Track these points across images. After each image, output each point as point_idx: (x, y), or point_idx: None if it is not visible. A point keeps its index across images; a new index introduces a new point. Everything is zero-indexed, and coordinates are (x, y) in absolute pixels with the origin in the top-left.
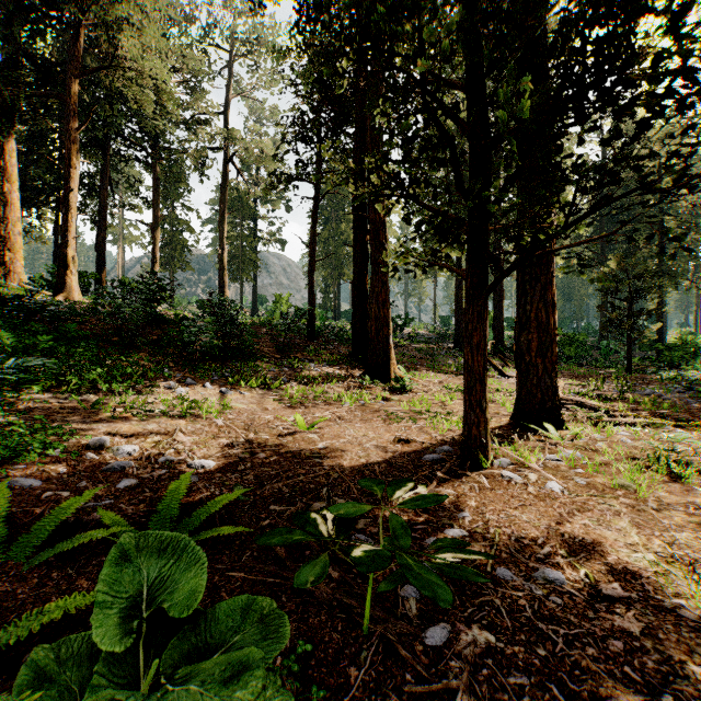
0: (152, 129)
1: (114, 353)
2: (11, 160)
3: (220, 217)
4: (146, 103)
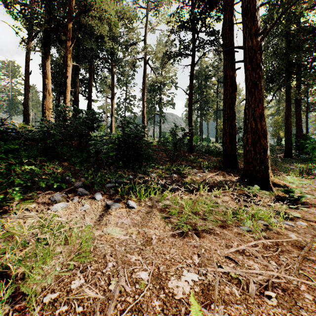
0: (110, 49)
1: (28, 163)
2: (48, 69)
3: (142, 92)
4: (102, 29)
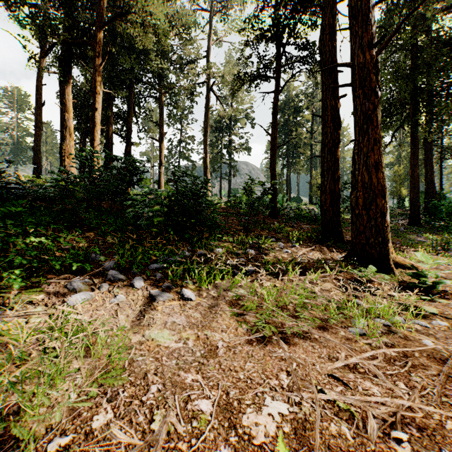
0: (157, 70)
1: (35, 233)
2: (68, 99)
3: (204, 131)
4: (147, 41)
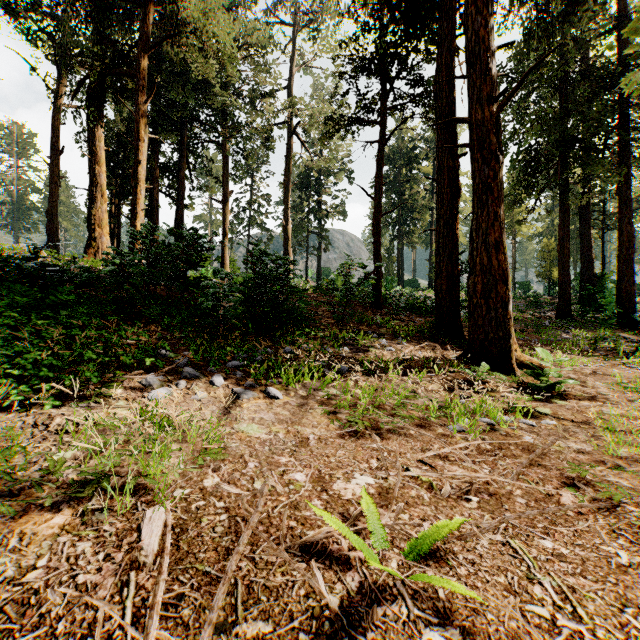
0: (221, 107)
1: (94, 325)
2: (99, 146)
3: (285, 189)
4: (208, 70)
